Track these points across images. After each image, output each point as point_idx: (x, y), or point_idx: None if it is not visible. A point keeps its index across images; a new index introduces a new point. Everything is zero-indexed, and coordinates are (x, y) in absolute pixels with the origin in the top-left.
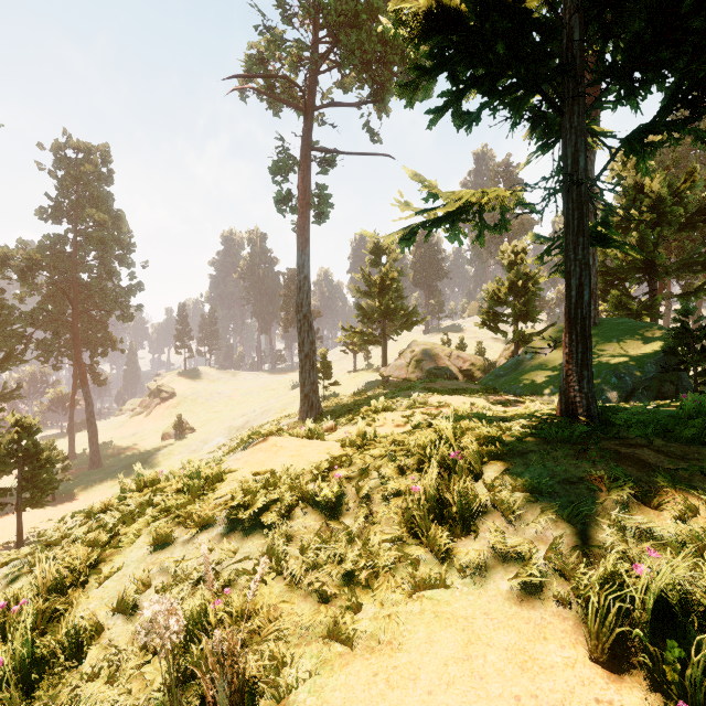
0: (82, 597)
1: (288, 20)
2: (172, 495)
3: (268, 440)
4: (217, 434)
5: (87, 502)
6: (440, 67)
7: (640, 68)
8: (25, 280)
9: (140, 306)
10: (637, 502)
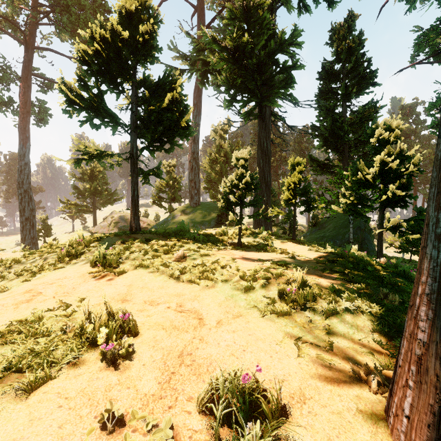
0: None
1: None
2: None
3: None
4: None
5: None
6: (82, 109)
7: (148, 128)
8: None
9: None
10: (122, 244)
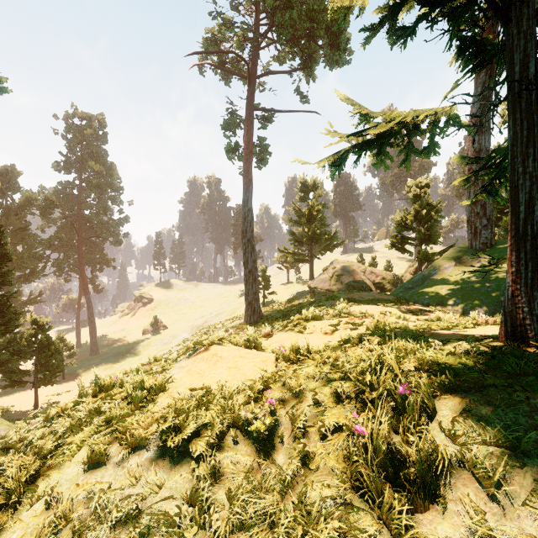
0: (8, 523)
1: (235, 8)
2: (119, 403)
3: (210, 350)
4: (183, 330)
5: (87, 381)
6: None
7: None
8: (45, 216)
9: (127, 234)
10: None
